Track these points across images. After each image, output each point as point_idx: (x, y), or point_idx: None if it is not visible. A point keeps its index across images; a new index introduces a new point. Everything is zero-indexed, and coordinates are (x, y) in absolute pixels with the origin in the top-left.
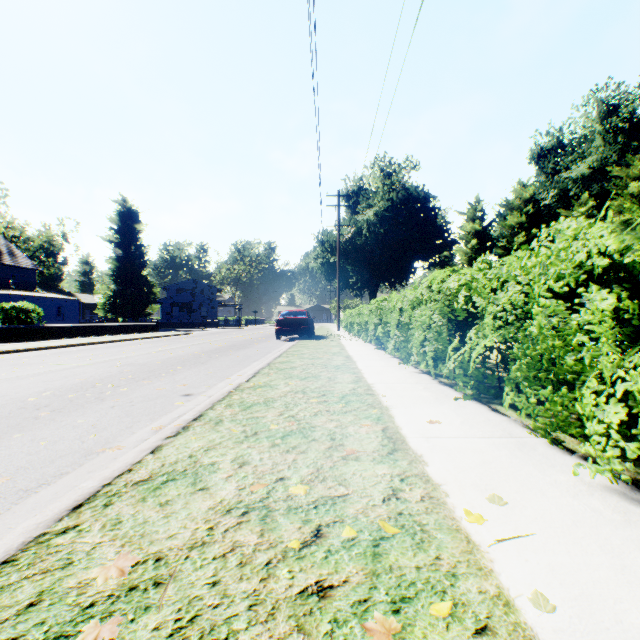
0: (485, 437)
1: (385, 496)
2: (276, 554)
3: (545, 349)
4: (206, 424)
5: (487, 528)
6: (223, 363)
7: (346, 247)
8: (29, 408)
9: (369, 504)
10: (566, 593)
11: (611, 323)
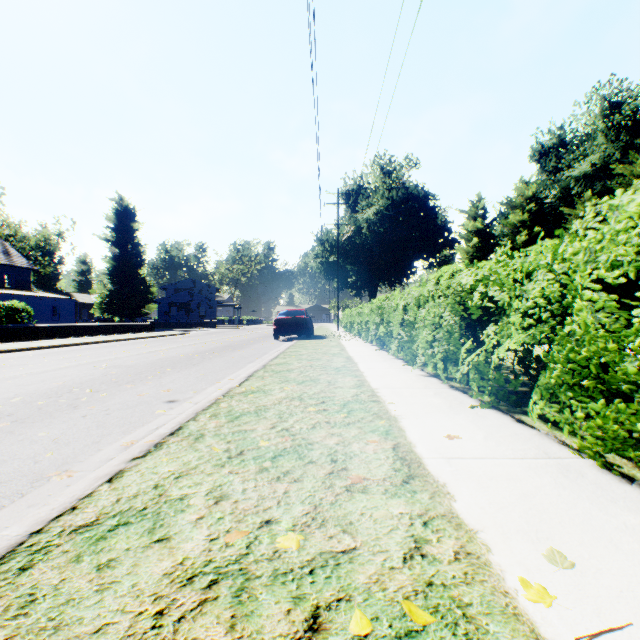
0: (517, 458)
1: (406, 552)
2: None
3: (595, 352)
4: (184, 440)
5: (558, 611)
6: (216, 365)
7: (346, 246)
8: None
9: (385, 566)
10: None
11: None
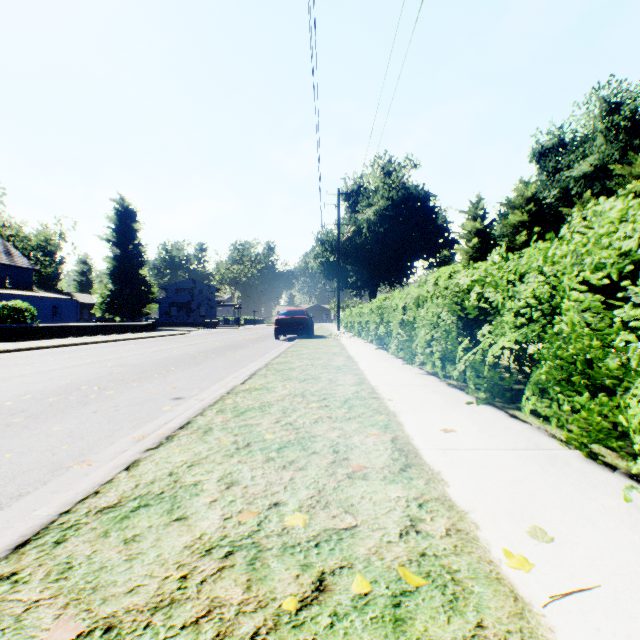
0: (509, 449)
1: (402, 529)
2: (266, 620)
3: (581, 349)
4: (193, 433)
5: (535, 576)
6: (219, 364)
7: (346, 246)
8: (3, 413)
9: (383, 540)
10: None
11: None
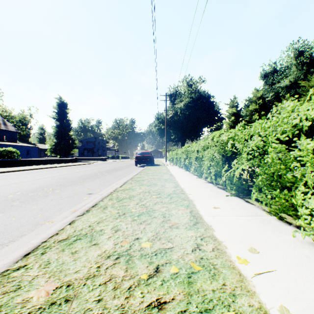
0: (243, 216)
1: (193, 248)
2: (134, 282)
3: (275, 170)
4: (98, 209)
5: (249, 267)
6: (108, 178)
7: (170, 121)
8: (9, 200)
9: (184, 253)
10: (298, 306)
11: (313, 155)
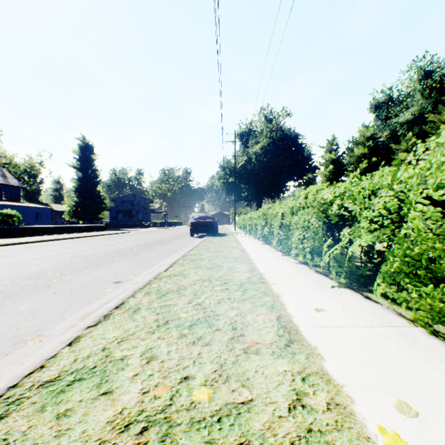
0: (368, 326)
1: (290, 403)
2: None
3: (426, 249)
4: (125, 312)
5: None
6: (149, 255)
7: (240, 171)
8: None
9: (275, 415)
10: None
11: None
